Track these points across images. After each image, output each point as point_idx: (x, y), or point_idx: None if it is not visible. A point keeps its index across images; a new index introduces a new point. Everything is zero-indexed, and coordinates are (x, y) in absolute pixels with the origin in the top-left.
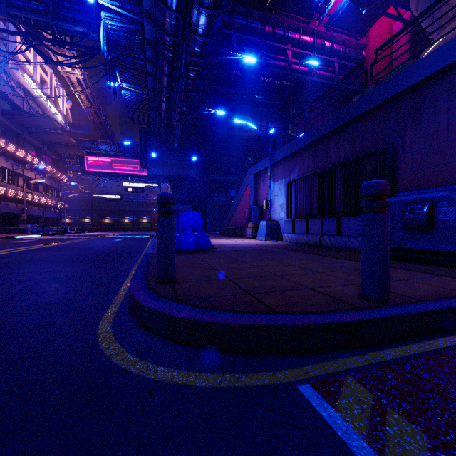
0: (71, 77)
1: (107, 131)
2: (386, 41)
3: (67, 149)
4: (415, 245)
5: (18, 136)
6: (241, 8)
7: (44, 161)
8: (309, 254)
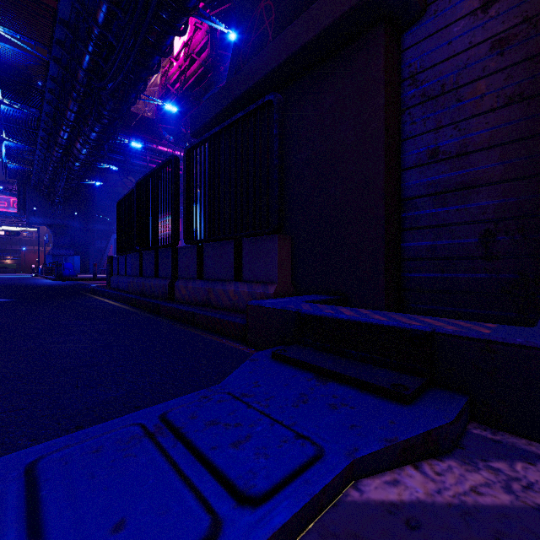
0: None
1: None
2: None
3: None
4: None
5: None
6: None
7: None
8: None
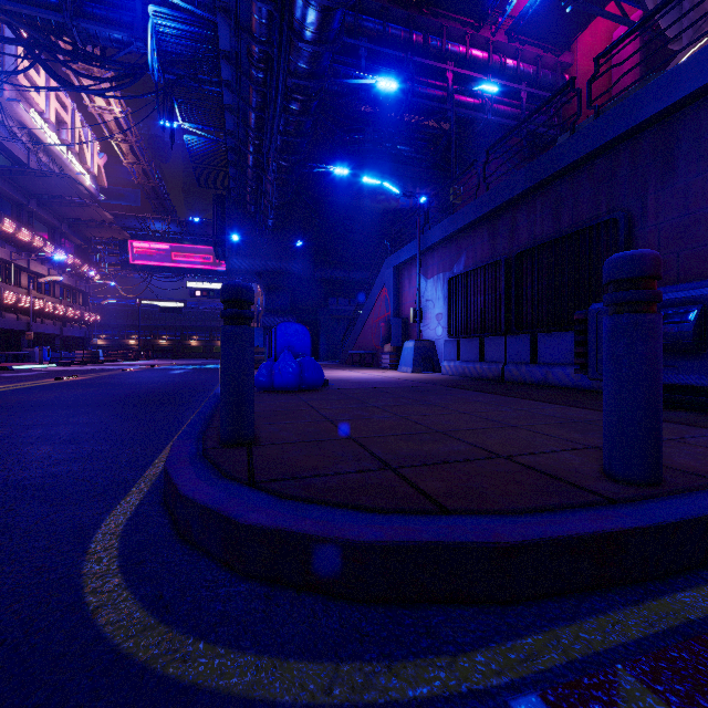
0: (106, 116)
1: (164, 202)
2: (614, 42)
3: (99, 230)
4: (673, 378)
5: (21, 208)
6: (373, 3)
7: (63, 248)
8: (488, 393)
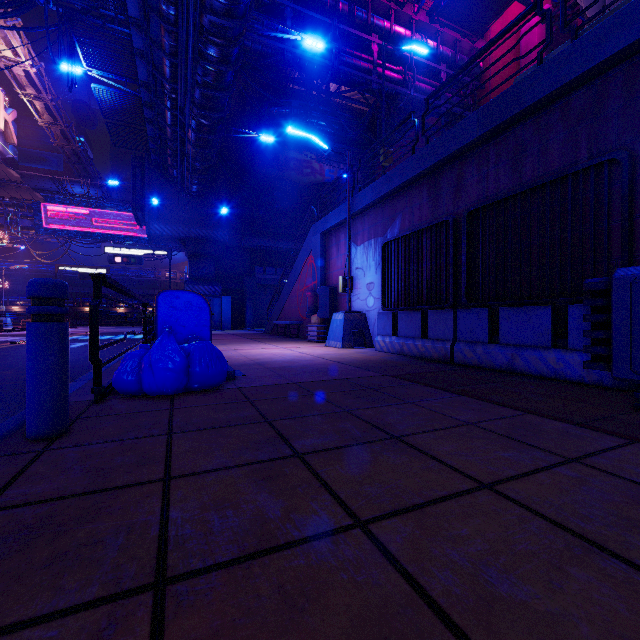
0: (14, 68)
1: (87, 167)
2: None
3: (6, 190)
4: None
5: None
6: None
7: None
8: (462, 396)
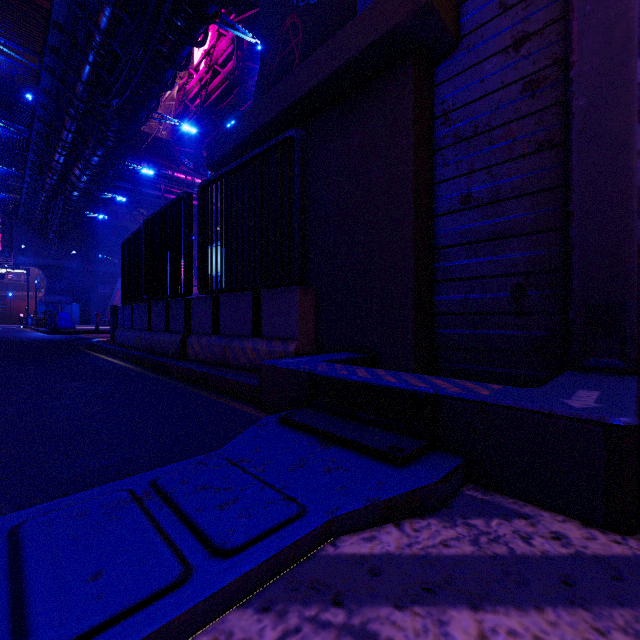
0: None
1: None
2: None
3: None
4: None
5: None
6: None
7: None
8: None
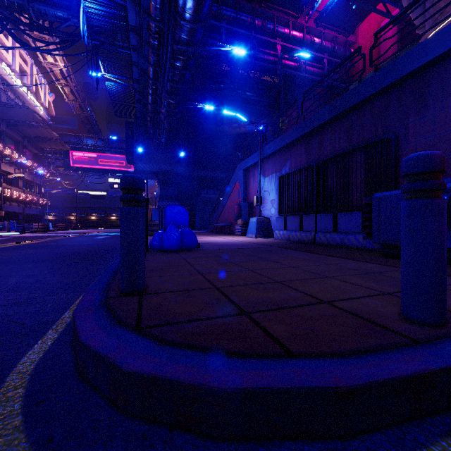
0: (54, 68)
1: (93, 126)
2: (387, 23)
3: (49, 144)
4: None
5: None
6: None
7: (24, 155)
8: (306, 252)
